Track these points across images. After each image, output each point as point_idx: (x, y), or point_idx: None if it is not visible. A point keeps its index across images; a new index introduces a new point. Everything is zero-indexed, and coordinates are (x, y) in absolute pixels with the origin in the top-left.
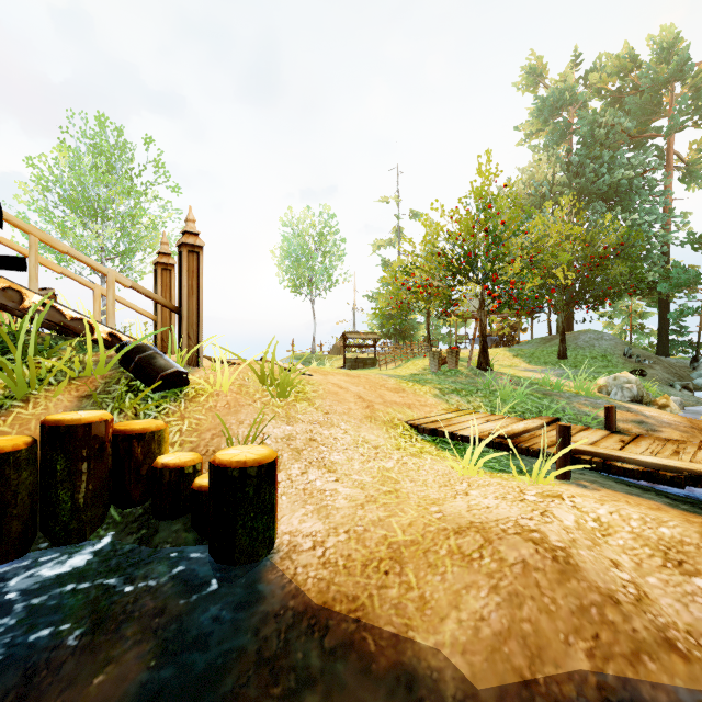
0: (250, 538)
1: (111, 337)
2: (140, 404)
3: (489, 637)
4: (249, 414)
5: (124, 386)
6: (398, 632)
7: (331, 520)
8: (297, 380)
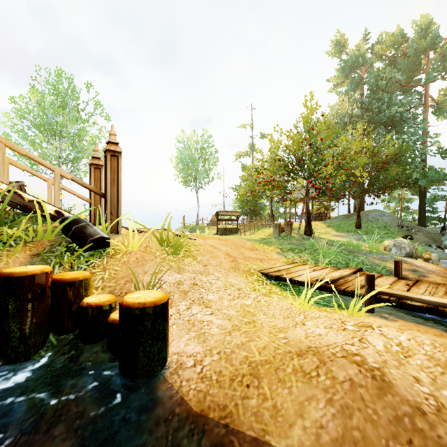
0: (148, 358)
1: (57, 213)
2: (75, 260)
3: (328, 443)
4: (151, 266)
5: (64, 247)
6: (257, 436)
7: (207, 344)
8: (185, 242)
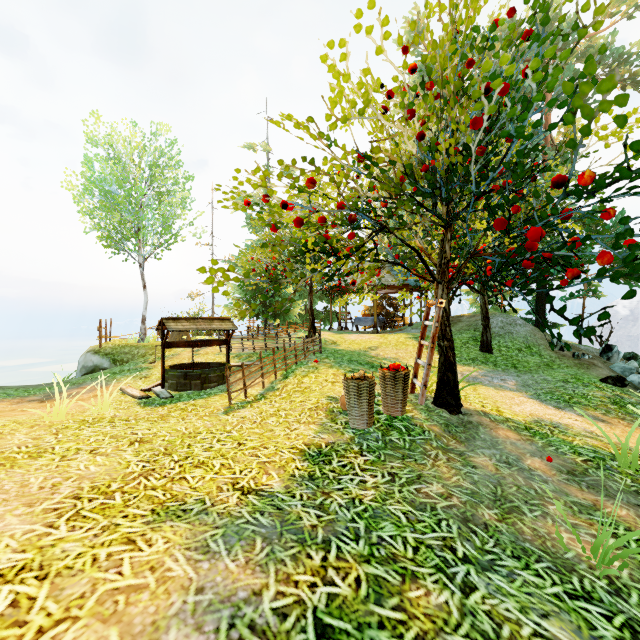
0: None
1: None
2: None
3: None
4: None
5: None
6: None
7: None
8: None
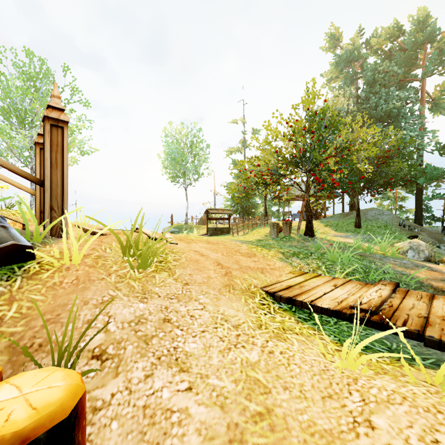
0: None
1: None
2: None
3: None
4: (98, 291)
5: None
6: None
7: None
8: (162, 248)
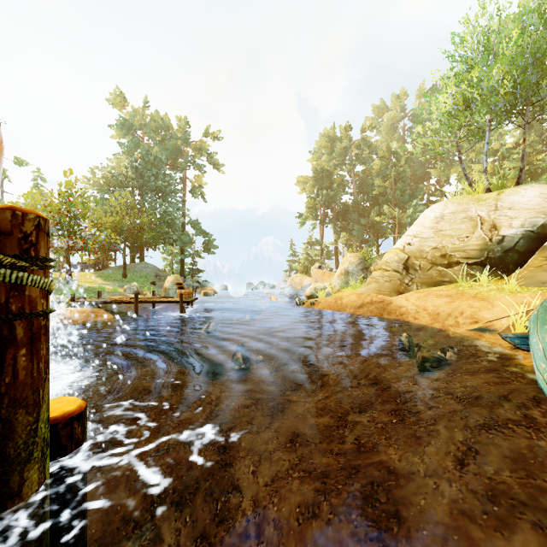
0: None
1: None
2: None
3: None
4: None
5: None
6: None
7: None
8: None
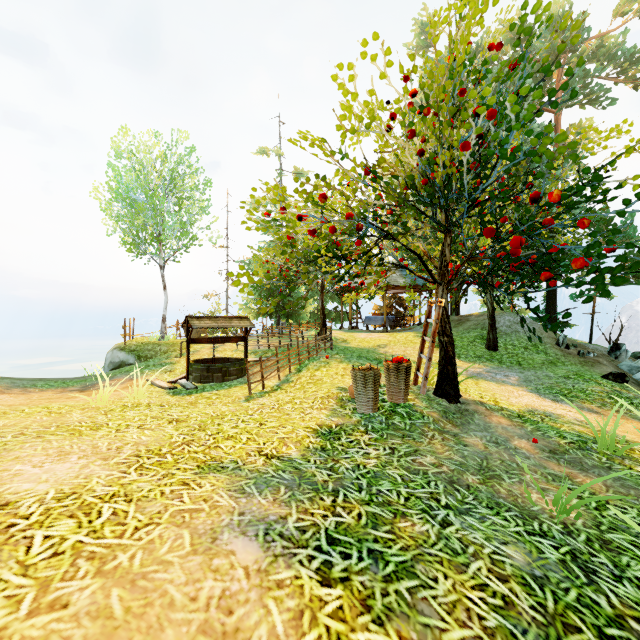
0: None
1: None
2: None
3: None
4: None
5: None
6: None
7: None
8: None
